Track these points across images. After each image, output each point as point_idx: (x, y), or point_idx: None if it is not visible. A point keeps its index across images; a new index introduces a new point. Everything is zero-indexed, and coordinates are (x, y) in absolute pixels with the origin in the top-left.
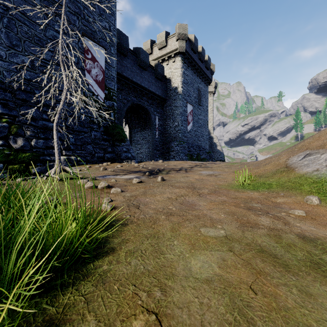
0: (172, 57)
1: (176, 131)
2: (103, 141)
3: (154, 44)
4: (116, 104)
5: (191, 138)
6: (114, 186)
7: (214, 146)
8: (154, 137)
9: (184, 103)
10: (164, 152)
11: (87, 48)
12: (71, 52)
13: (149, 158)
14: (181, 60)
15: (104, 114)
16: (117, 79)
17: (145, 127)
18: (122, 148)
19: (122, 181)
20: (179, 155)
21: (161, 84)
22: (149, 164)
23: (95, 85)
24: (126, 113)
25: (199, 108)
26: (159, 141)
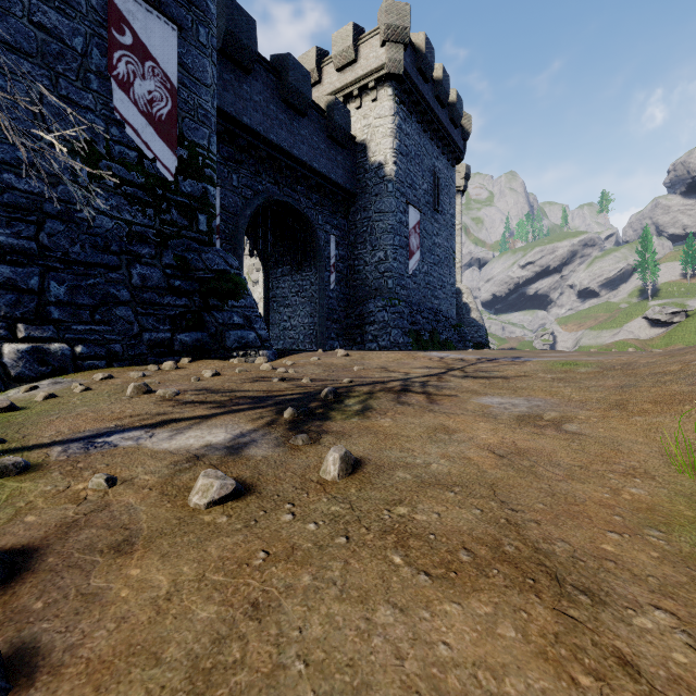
0: (371, 90)
1: (379, 273)
2: (172, 296)
3: (326, 59)
4: (214, 193)
5: (418, 290)
6: (36, 563)
7: (465, 311)
8: (324, 287)
9: (401, 203)
10: (350, 326)
11: (117, 14)
12: (61, 17)
13: (314, 340)
14: (393, 94)
15: (178, 218)
16: (225, 132)
17: (304, 263)
18: (229, 317)
19: (150, 478)
20: (389, 334)
21: (343, 155)
22: (307, 364)
23: (146, 127)
24: (253, 226)
25: (435, 219)
26: (338, 298)
